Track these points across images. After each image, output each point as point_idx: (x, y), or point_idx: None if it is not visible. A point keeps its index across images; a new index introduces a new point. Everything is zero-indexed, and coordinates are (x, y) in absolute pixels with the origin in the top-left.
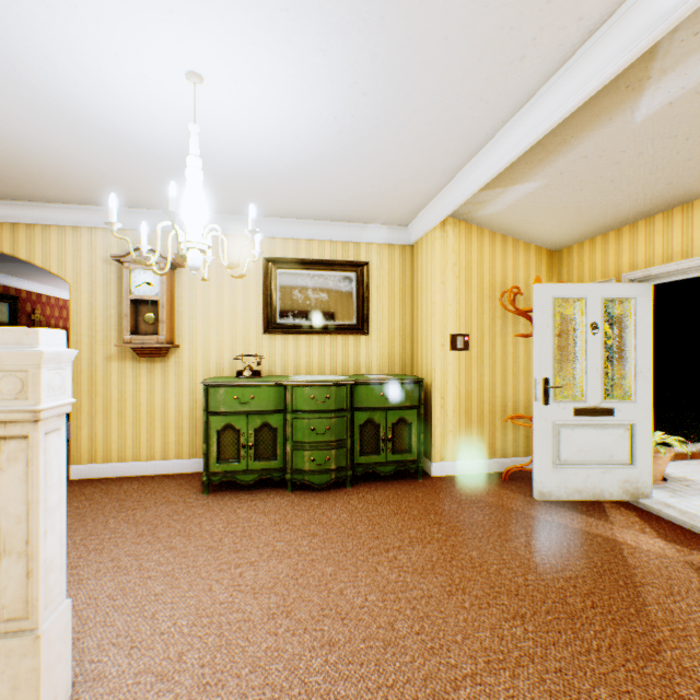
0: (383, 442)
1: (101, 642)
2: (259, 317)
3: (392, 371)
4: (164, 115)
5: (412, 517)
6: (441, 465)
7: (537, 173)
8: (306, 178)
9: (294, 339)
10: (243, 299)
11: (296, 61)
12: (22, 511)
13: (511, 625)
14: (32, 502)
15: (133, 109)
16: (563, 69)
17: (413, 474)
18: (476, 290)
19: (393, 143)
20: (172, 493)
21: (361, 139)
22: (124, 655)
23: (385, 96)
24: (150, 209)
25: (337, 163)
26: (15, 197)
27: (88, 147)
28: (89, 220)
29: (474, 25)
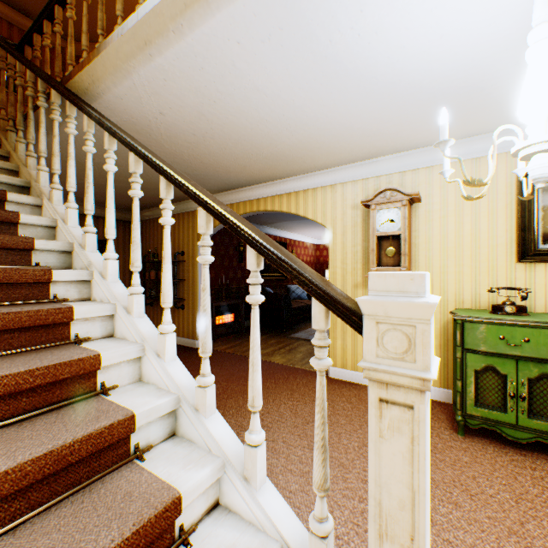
0: None
1: None
2: (510, 243)
3: None
4: (457, 22)
5: None
6: None
7: None
8: None
9: None
10: (487, 224)
11: None
12: (404, 495)
13: None
14: (415, 490)
15: (422, 33)
16: None
17: None
18: None
19: None
20: None
21: None
22: None
23: None
24: (389, 155)
25: None
26: (298, 173)
27: (360, 105)
28: (341, 177)
29: None
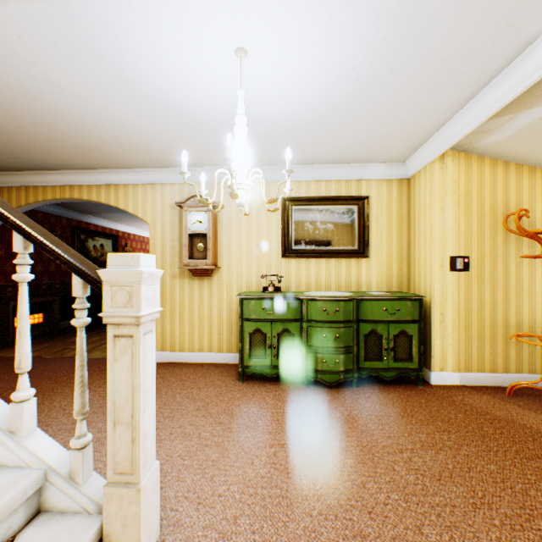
0: (385, 350)
1: (176, 494)
2: (278, 245)
3: (389, 289)
4: (216, 89)
5: (419, 422)
6: (440, 375)
7: None
8: (320, 128)
9: (305, 262)
10: (266, 231)
11: (325, 20)
12: (129, 392)
13: None
14: (135, 386)
15: (195, 88)
16: None
17: (412, 380)
18: (475, 215)
19: (403, 85)
20: (216, 378)
21: (374, 85)
22: (193, 509)
23: (404, 39)
24: (200, 167)
25: (349, 111)
26: (117, 166)
27: (163, 123)
28: (161, 178)
29: None
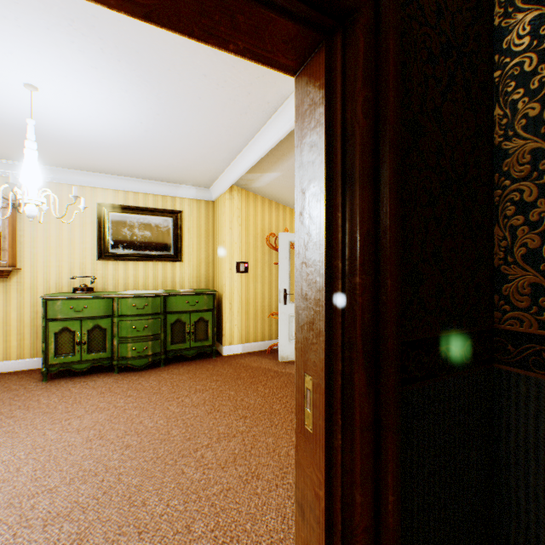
0: (188, 334)
1: None
2: (95, 248)
3: (199, 287)
4: (6, 102)
5: (201, 379)
6: (230, 347)
7: (276, 168)
8: (128, 153)
9: (124, 264)
10: (80, 233)
11: (108, 92)
12: None
13: (238, 421)
14: None
15: None
16: (269, 122)
17: (212, 355)
18: (253, 234)
19: (185, 141)
20: (14, 384)
21: (162, 136)
22: None
23: (172, 118)
24: None
25: (149, 147)
26: None
27: None
28: None
29: (214, 95)
